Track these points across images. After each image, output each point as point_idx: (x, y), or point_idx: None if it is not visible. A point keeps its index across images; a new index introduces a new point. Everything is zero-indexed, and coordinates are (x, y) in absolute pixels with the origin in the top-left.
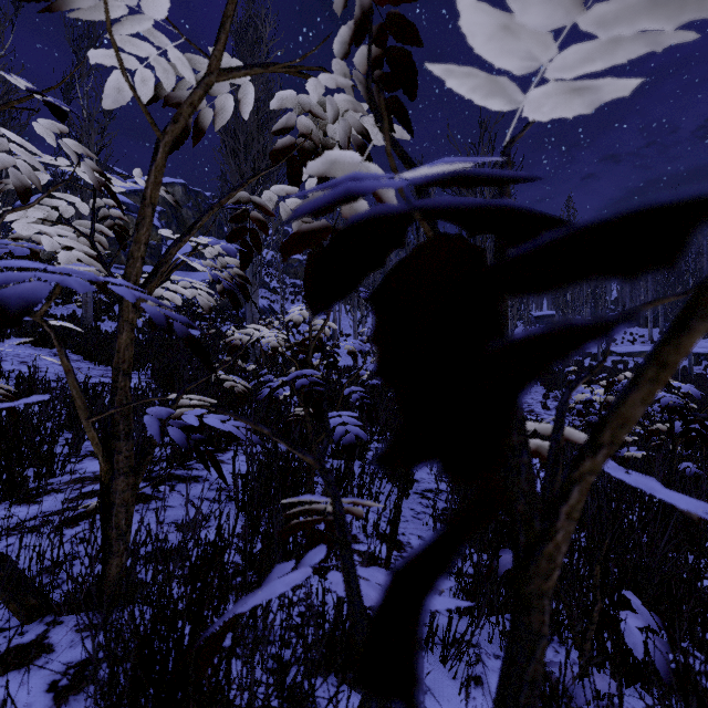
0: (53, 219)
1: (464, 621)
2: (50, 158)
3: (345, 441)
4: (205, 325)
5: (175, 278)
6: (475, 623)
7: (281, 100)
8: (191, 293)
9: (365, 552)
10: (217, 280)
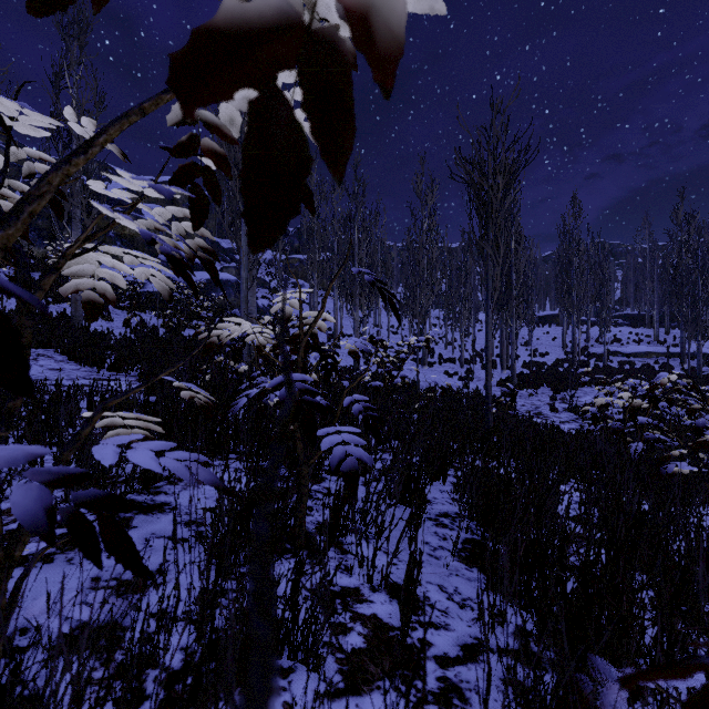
0: None
1: None
2: None
3: (345, 467)
4: (202, 325)
5: (116, 251)
6: None
7: None
8: (143, 274)
9: (371, 618)
10: (148, 239)
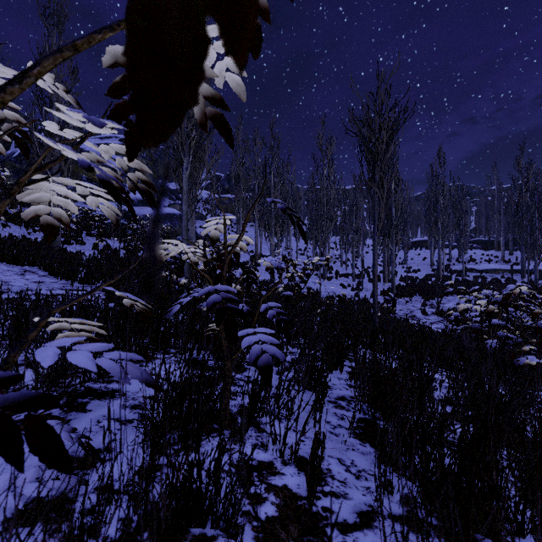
0: None
1: None
2: None
3: (261, 363)
4: None
5: (69, 182)
6: None
7: None
8: (94, 202)
9: (283, 488)
10: (85, 166)
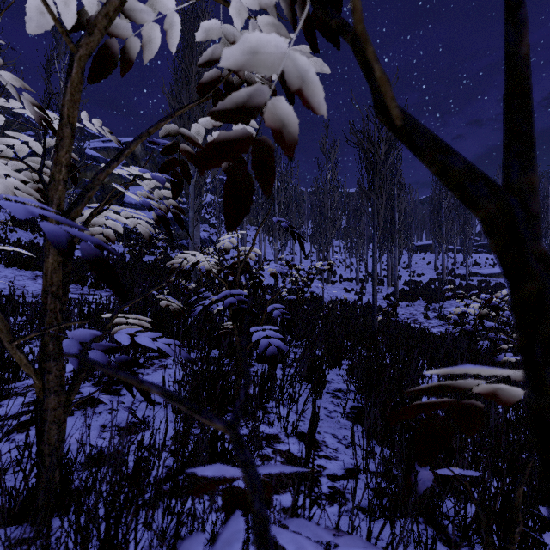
0: (10, 157)
1: (378, 524)
2: (3, 100)
3: (268, 353)
4: (158, 252)
5: (117, 208)
6: (395, 541)
7: (206, 30)
8: (133, 222)
9: (286, 452)
10: (148, 207)
